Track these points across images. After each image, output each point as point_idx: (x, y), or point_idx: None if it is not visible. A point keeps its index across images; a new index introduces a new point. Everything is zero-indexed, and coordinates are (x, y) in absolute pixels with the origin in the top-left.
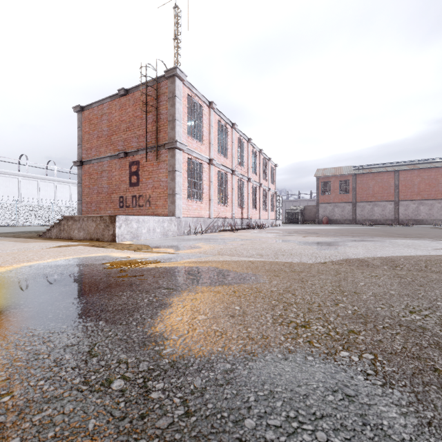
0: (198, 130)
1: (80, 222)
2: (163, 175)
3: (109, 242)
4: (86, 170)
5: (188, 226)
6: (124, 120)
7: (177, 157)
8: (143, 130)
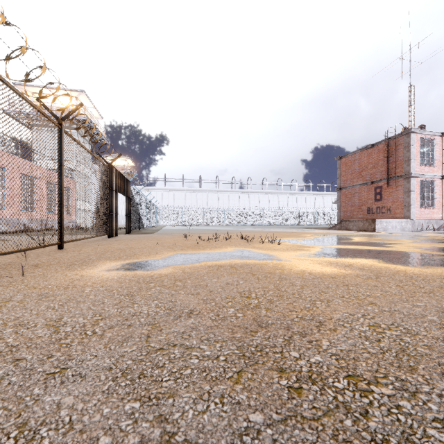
0: (430, 157)
1: (353, 222)
2: (400, 194)
3: (371, 231)
4: (343, 193)
5: (421, 225)
6: (370, 162)
7: (412, 182)
8: (384, 168)
